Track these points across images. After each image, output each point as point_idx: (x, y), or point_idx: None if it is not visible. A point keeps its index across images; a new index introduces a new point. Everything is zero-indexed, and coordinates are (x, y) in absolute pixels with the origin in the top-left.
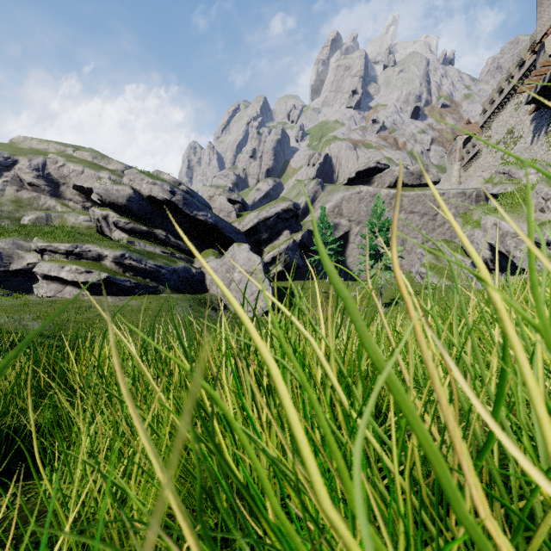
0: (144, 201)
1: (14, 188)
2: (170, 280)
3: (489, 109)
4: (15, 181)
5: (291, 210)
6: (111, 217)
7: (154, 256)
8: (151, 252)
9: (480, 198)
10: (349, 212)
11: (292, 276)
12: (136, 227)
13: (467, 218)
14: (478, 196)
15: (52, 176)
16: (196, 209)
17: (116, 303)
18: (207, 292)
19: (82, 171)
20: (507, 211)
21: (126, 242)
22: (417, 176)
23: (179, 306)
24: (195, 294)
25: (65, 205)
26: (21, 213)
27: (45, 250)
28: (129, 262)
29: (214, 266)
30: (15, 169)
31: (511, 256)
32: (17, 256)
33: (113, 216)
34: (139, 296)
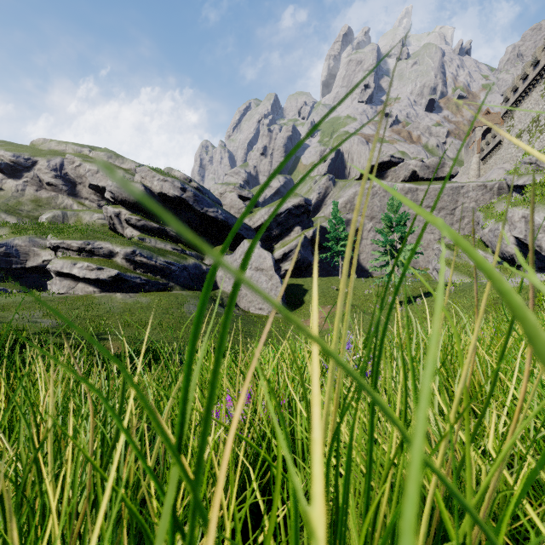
0: (155, 198)
1: (33, 188)
2: (181, 277)
3: (511, 97)
4: (34, 181)
5: (302, 206)
6: (123, 214)
7: (165, 252)
8: (162, 249)
9: (503, 191)
10: (362, 207)
11: (303, 273)
12: (147, 224)
13: (488, 211)
14: (500, 189)
15: (69, 176)
16: (207, 206)
17: (126, 300)
18: (218, 289)
19: (97, 171)
20: (537, 202)
21: (138, 239)
22: (434, 170)
23: (189, 304)
24: None
25: (81, 204)
26: (40, 212)
27: (58, 248)
28: (140, 258)
29: None
30: (34, 169)
31: (543, 252)
32: (33, 253)
33: (125, 213)
34: (149, 293)
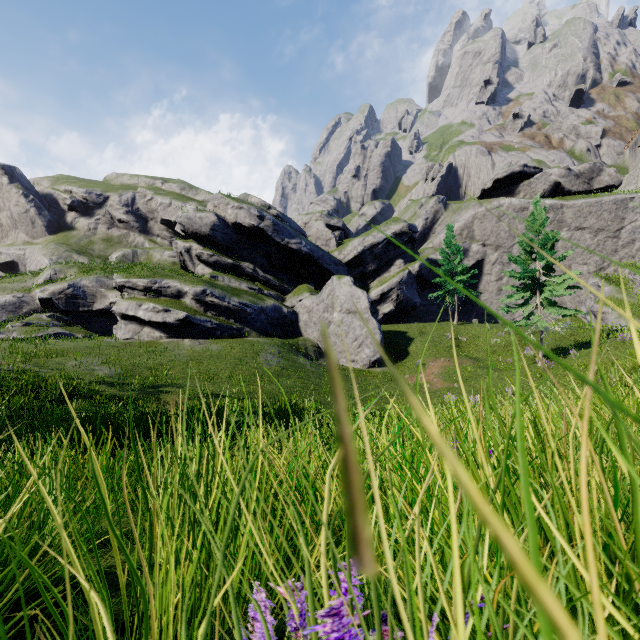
0: (229, 229)
1: (105, 226)
2: (257, 321)
3: None
4: (106, 218)
5: (405, 233)
6: (194, 249)
7: (239, 292)
8: (237, 288)
9: None
10: (484, 233)
11: (406, 318)
12: (220, 260)
13: None
14: None
15: (140, 212)
16: (288, 236)
17: (195, 347)
18: (301, 336)
19: (169, 204)
20: None
21: (209, 277)
22: (586, 180)
23: (266, 353)
24: (286, 339)
25: (152, 241)
26: (111, 252)
27: (123, 287)
28: (211, 299)
29: (309, 304)
30: (106, 206)
31: None
32: (100, 294)
33: (196, 248)
34: (220, 339)
